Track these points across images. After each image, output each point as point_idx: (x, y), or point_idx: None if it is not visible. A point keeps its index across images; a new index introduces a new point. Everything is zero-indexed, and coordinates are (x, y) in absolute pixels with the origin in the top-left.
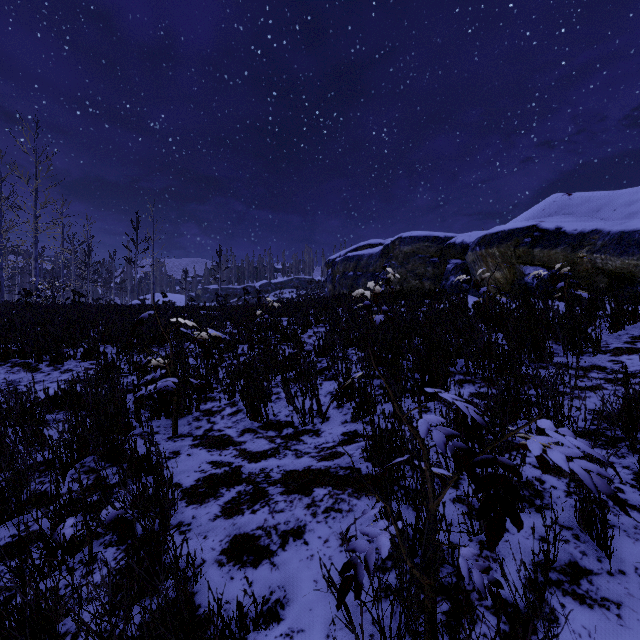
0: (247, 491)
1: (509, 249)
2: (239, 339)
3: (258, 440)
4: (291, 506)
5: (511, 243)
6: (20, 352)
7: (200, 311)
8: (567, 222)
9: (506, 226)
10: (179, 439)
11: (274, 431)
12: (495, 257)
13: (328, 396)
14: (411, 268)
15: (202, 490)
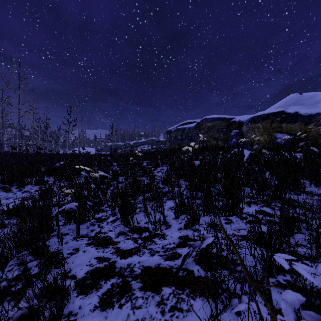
0: (118, 283)
1: (268, 124)
2: (120, 173)
3: (127, 241)
4: (146, 303)
5: (269, 121)
6: (2, 180)
7: (101, 157)
8: (301, 109)
9: (266, 111)
10: (80, 239)
11: (137, 234)
12: (259, 128)
13: (169, 210)
14: (211, 134)
15: (88, 282)
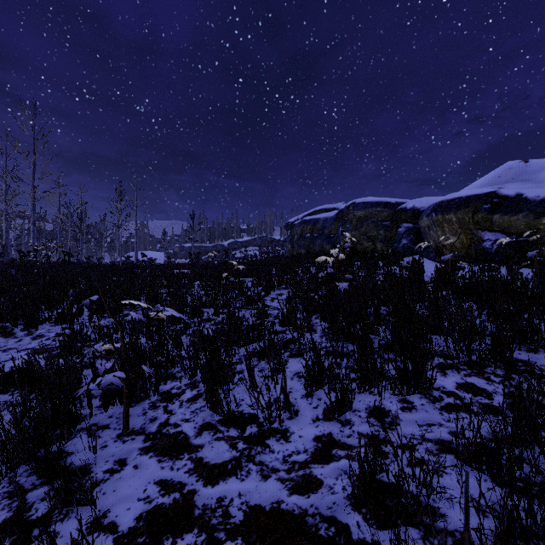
0: None
1: (467, 215)
2: (205, 302)
3: (217, 443)
4: None
5: (469, 209)
6: None
7: (174, 270)
8: (528, 188)
9: (463, 193)
10: (129, 438)
11: (236, 429)
12: (452, 223)
13: (295, 379)
14: (364, 231)
15: (141, 540)
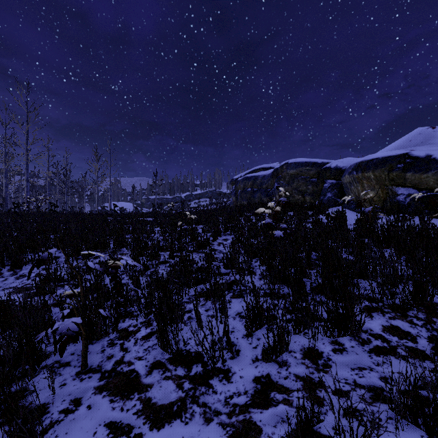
0: None
1: (383, 173)
2: (163, 247)
3: (165, 383)
4: None
5: (385, 168)
6: None
7: (139, 218)
8: (436, 150)
9: (380, 154)
10: (86, 376)
11: (183, 368)
12: (370, 179)
13: (237, 319)
14: (295, 186)
15: None
